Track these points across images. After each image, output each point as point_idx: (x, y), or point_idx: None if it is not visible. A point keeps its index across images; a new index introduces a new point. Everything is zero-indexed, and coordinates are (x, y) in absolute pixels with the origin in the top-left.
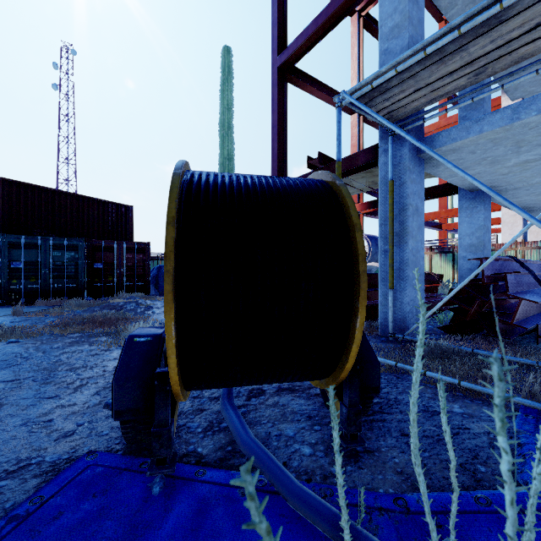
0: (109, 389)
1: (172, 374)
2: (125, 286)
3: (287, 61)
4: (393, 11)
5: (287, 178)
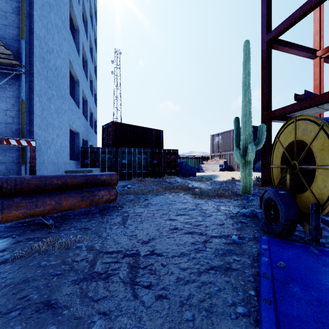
0: (229, 216)
1: None
2: (166, 172)
3: (273, 36)
4: None
5: None
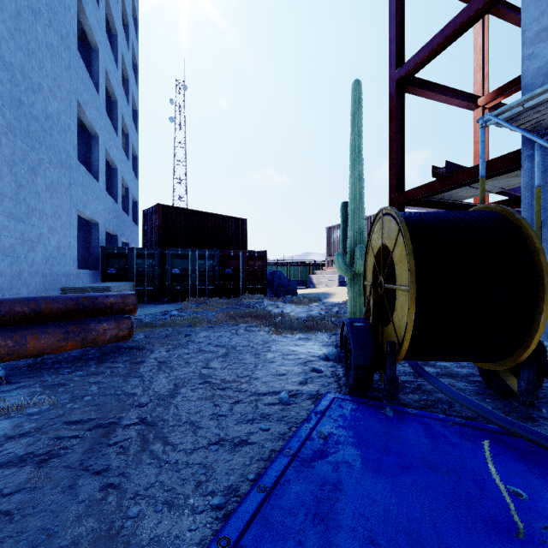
0: (303, 361)
1: (405, 343)
2: (248, 289)
3: (406, 73)
4: (540, 15)
5: (469, 214)
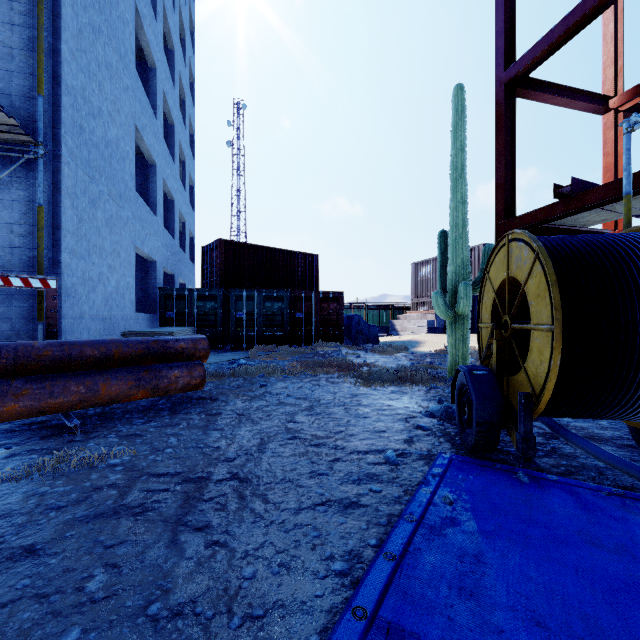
0: (403, 417)
1: (546, 394)
2: (321, 336)
3: (518, 73)
4: None
5: (624, 236)
